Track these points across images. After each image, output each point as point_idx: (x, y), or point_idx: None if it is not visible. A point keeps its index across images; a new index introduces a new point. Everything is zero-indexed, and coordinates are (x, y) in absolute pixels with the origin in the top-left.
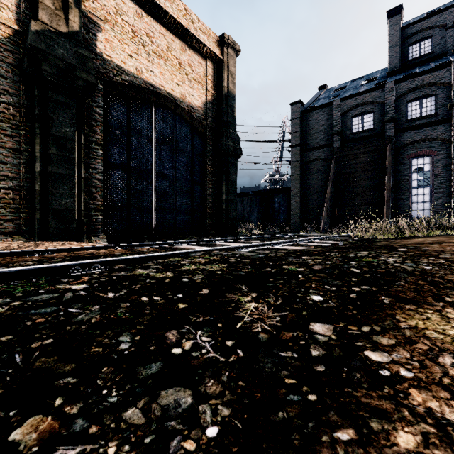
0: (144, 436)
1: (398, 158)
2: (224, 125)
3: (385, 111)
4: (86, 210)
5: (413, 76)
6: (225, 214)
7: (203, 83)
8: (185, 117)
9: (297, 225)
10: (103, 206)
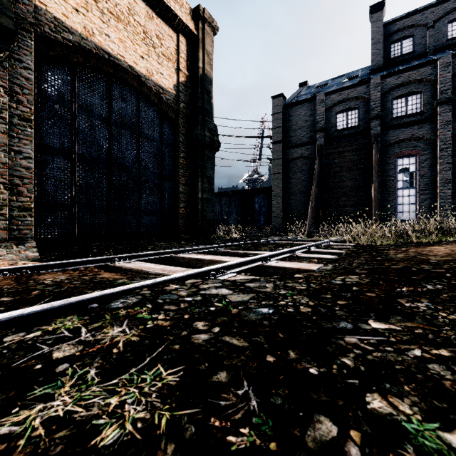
0: None
1: (383, 157)
2: (199, 112)
3: (371, 107)
4: (5, 208)
5: (399, 72)
6: (200, 215)
7: (175, 61)
8: (152, 98)
9: (279, 228)
10: (35, 204)
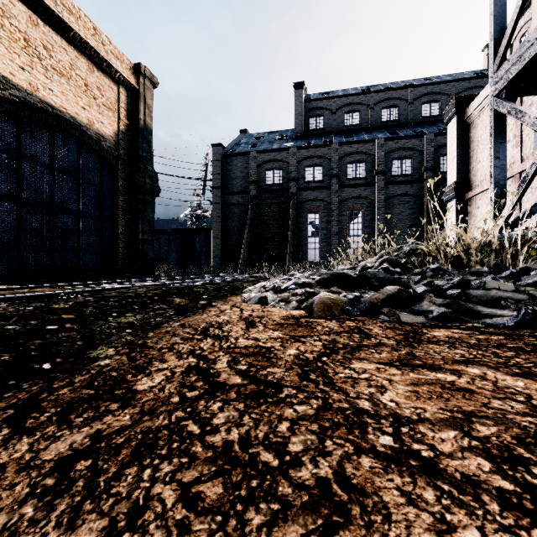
0: (157, 314)
1: (299, 212)
2: (140, 160)
3: (290, 170)
4: None
5: (309, 147)
6: (141, 255)
7: (115, 110)
8: (93, 146)
9: (218, 267)
10: None
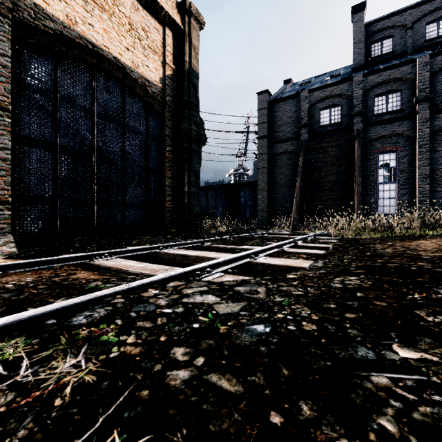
0: None
1: (365, 153)
2: (186, 106)
3: (353, 104)
4: None
5: (380, 70)
6: (187, 209)
7: (161, 54)
8: (137, 90)
9: (264, 221)
10: (13, 197)
